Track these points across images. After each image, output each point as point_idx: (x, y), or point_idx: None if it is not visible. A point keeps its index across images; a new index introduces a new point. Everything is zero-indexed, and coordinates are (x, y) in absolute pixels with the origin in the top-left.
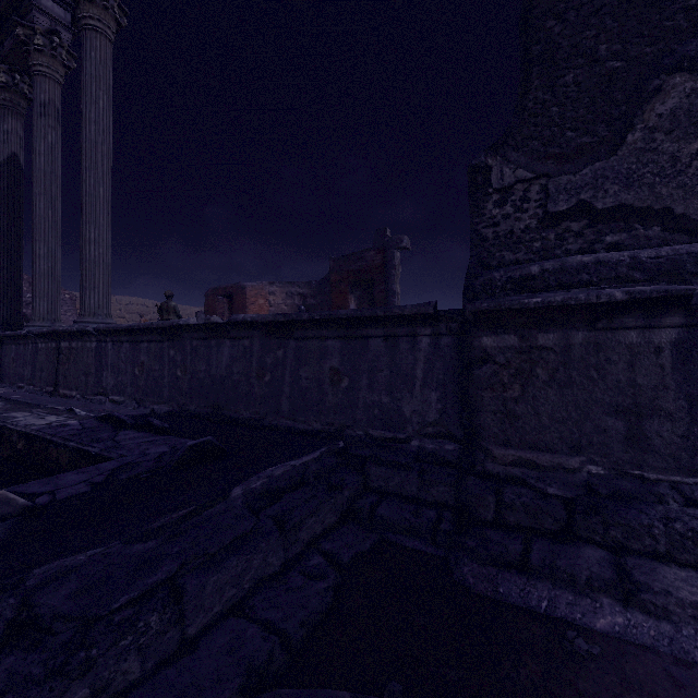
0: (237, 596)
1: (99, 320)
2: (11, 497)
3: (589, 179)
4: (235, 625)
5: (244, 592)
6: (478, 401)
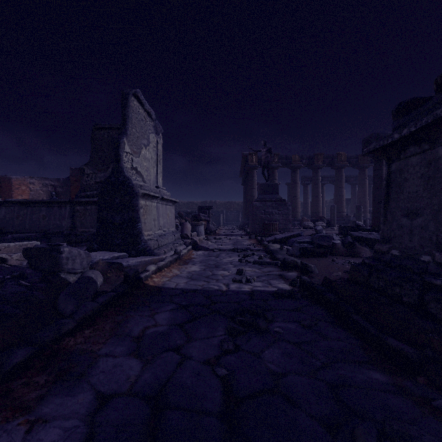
0: None
1: None
2: None
3: (103, 176)
4: None
5: None
6: (76, 220)
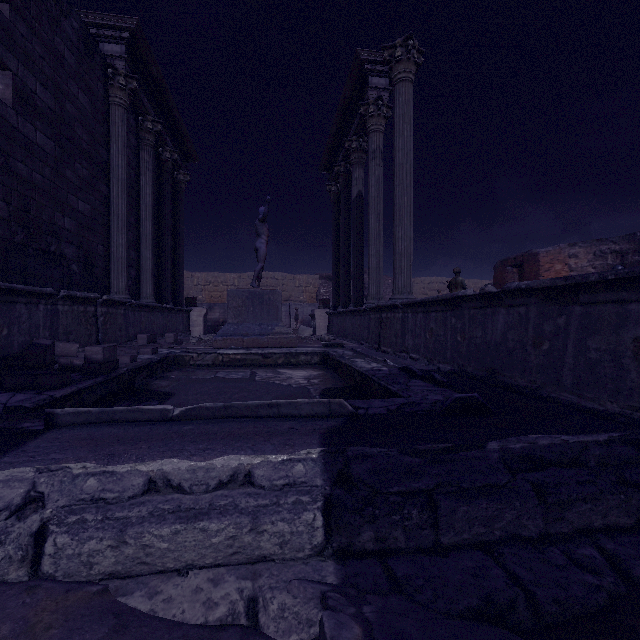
0: (486, 536)
1: (404, 296)
2: (345, 404)
3: None
4: (481, 558)
5: (494, 537)
6: None
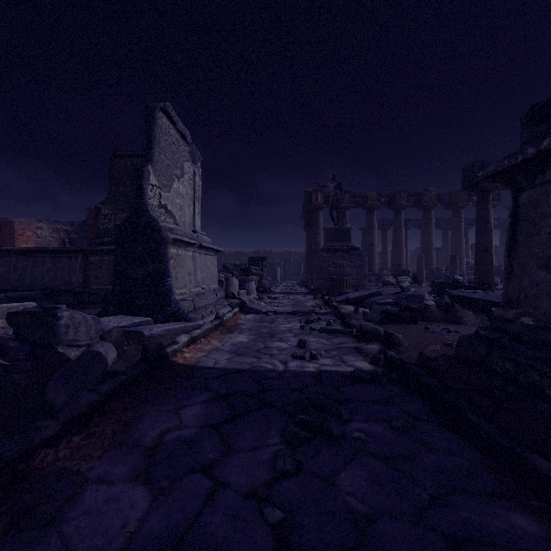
0: None
1: None
2: None
3: (124, 217)
4: None
5: None
6: (90, 274)
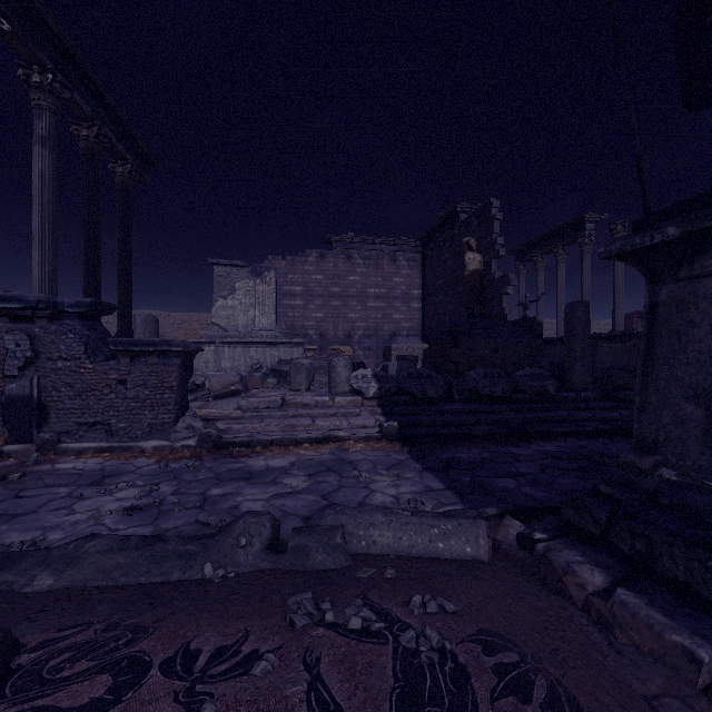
0: None
1: None
2: None
3: None
4: None
5: None
6: None
